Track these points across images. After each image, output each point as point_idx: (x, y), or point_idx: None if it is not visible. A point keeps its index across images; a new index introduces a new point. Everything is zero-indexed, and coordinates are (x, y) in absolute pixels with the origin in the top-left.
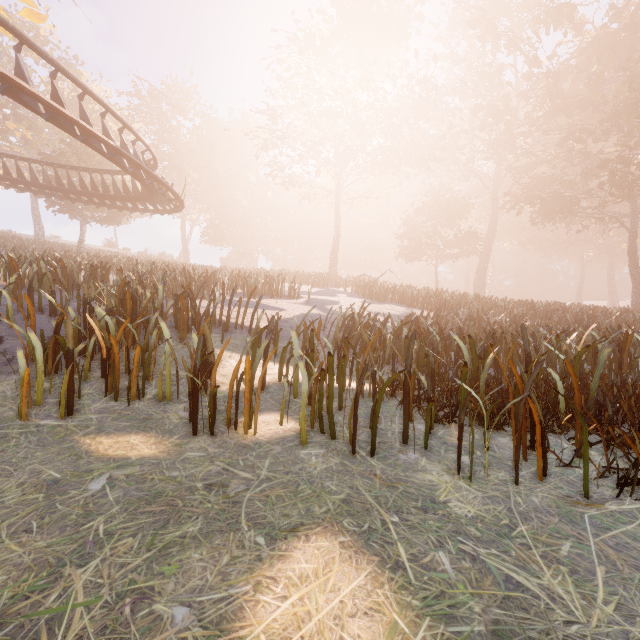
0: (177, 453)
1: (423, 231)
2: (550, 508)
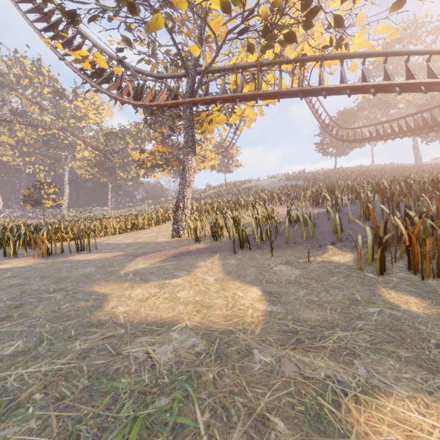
0: (435, 319)
1: None
2: None
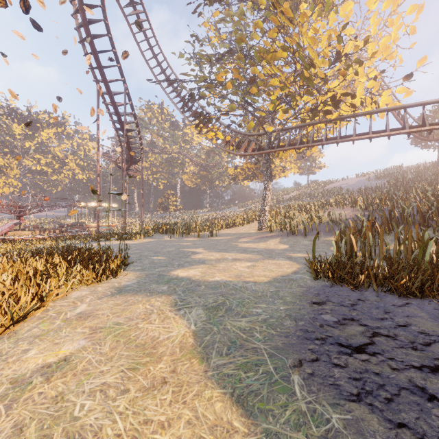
0: None
1: None
2: None
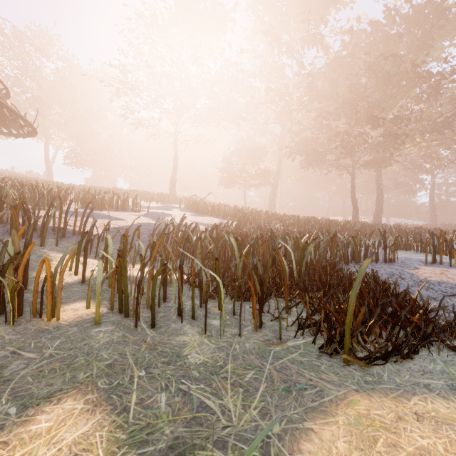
0: None
1: (236, 167)
2: (254, 349)
